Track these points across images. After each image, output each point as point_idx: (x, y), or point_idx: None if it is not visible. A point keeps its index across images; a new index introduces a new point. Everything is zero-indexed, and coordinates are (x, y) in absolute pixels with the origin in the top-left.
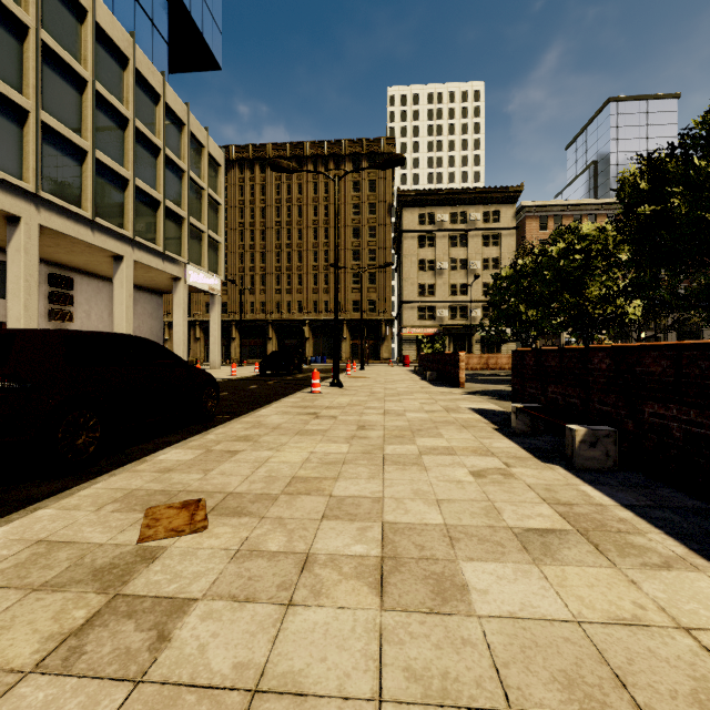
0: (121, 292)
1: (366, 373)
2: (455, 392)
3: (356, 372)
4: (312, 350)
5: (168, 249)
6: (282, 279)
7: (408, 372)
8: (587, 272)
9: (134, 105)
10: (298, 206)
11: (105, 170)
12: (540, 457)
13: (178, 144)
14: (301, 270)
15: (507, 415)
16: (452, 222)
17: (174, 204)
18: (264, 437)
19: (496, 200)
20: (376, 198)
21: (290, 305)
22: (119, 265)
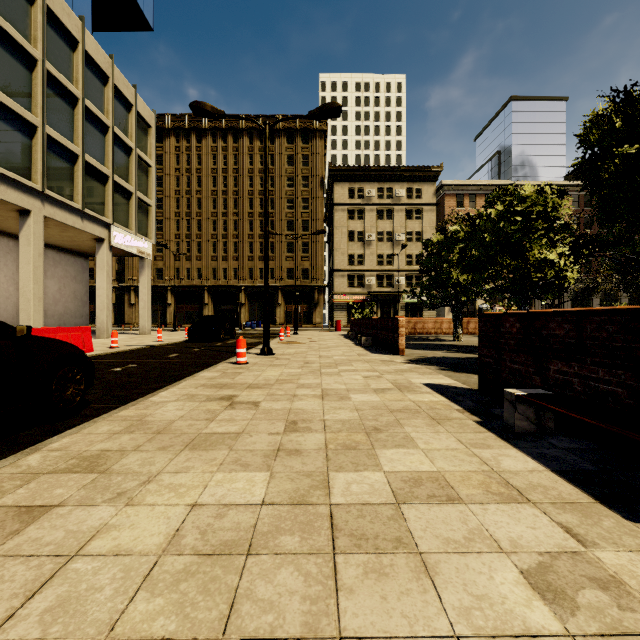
0: (27, 250)
1: (300, 338)
2: (396, 360)
3: (290, 337)
4: (247, 315)
5: (88, 207)
6: (218, 246)
7: (341, 336)
8: (527, 234)
9: (44, 45)
10: (234, 177)
11: (6, 112)
12: (608, 502)
13: (100, 97)
14: (237, 238)
15: (476, 395)
16: (379, 197)
17: (96, 160)
18: (127, 458)
19: (419, 178)
20: (309, 171)
21: (226, 272)
22: (25, 220)
